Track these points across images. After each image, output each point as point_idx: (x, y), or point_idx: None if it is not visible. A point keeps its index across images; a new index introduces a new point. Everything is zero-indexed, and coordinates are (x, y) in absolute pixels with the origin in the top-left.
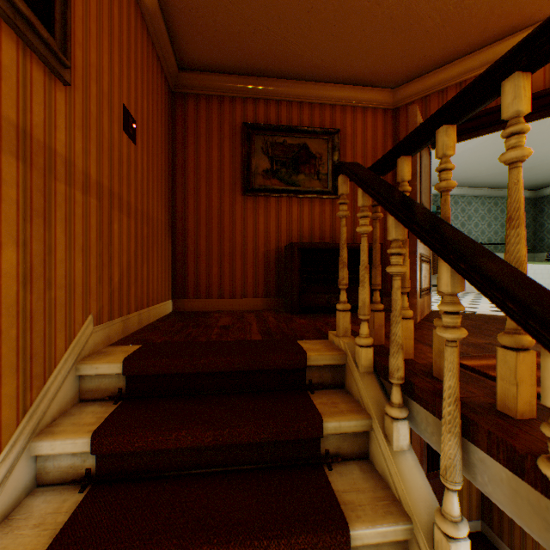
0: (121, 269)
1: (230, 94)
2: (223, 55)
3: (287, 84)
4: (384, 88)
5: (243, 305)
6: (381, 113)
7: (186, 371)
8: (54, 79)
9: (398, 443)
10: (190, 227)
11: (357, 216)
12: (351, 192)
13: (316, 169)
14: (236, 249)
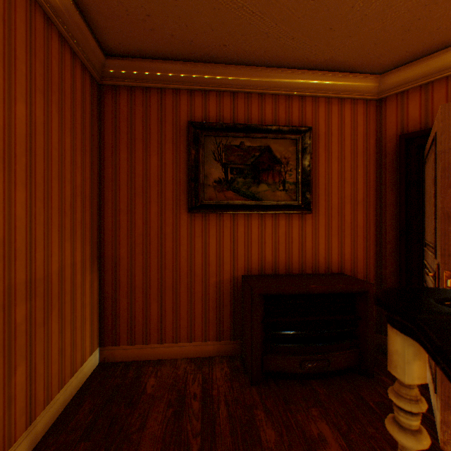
0: None
1: (173, 86)
2: (159, 34)
3: (245, 71)
4: (368, 74)
5: (189, 351)
6: (362, 104)
7: None
8: None
9: None
10: (122, 254)
11: (332, 234)
12: (324, 204)
13: (281, 177)
14: (181, 280)
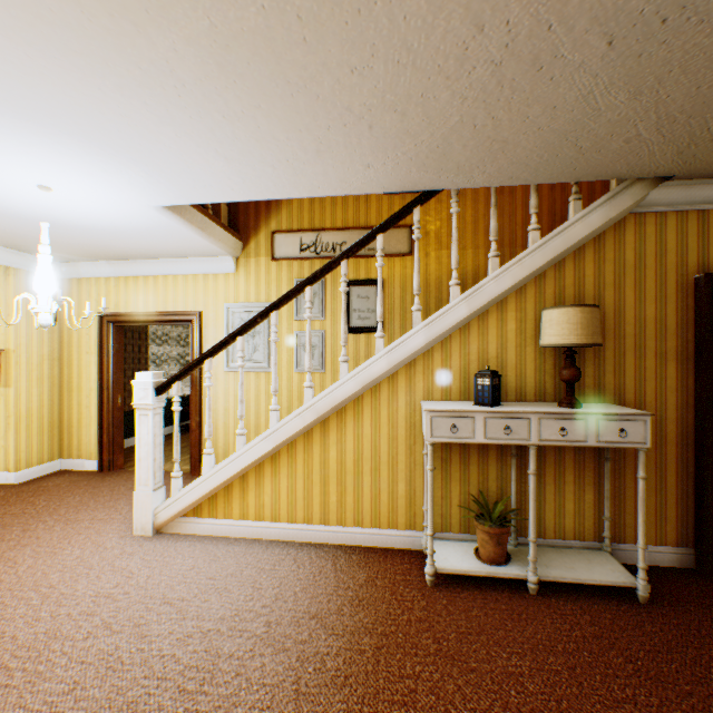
0: None
1: None
2: None
3: None
4: None
5: None
6: None
7: None
8: None
9: (611, 187)
10: None
11: None
12: None
13: None
14: None
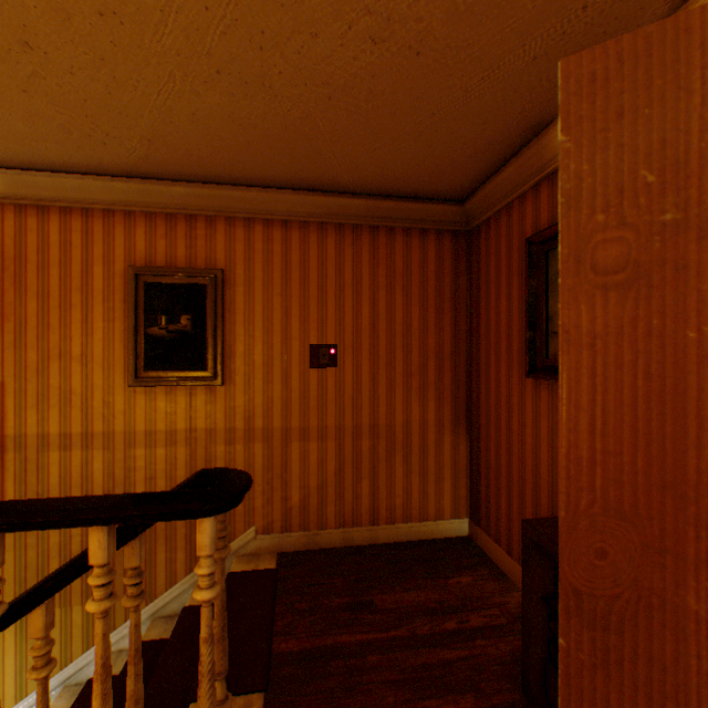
0: (305, 489)
1: (514, 194)
2: (461, 165)
3: None
4: None
5: None
6: None
7: None
8: (215, 387)
9: None
10: (481, 421)
11: None
12: None
13: None
14: (525, 478)
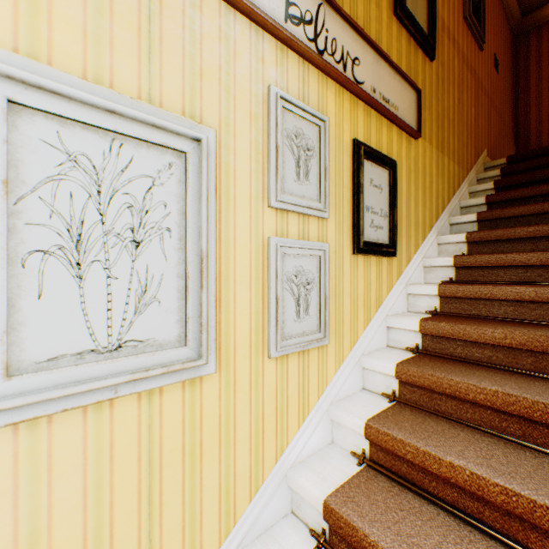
0: (492, 139)
1: None
2: None
3: None
4: None
5: None
6: None
7: (542, 154)
8: (478, 52)
9: None
10: (530, 128)
11: None
12: None
13: None
14: None
